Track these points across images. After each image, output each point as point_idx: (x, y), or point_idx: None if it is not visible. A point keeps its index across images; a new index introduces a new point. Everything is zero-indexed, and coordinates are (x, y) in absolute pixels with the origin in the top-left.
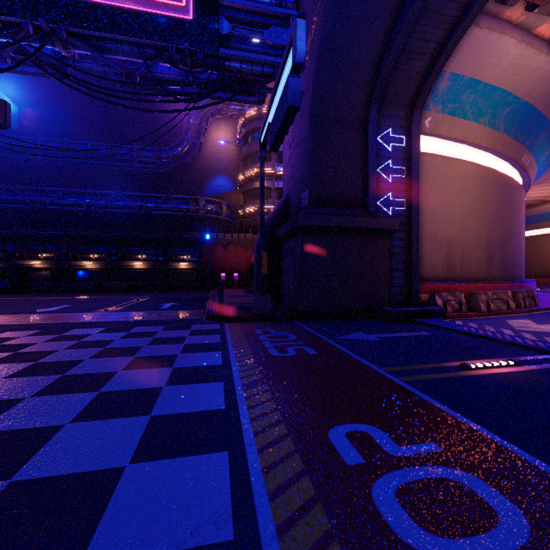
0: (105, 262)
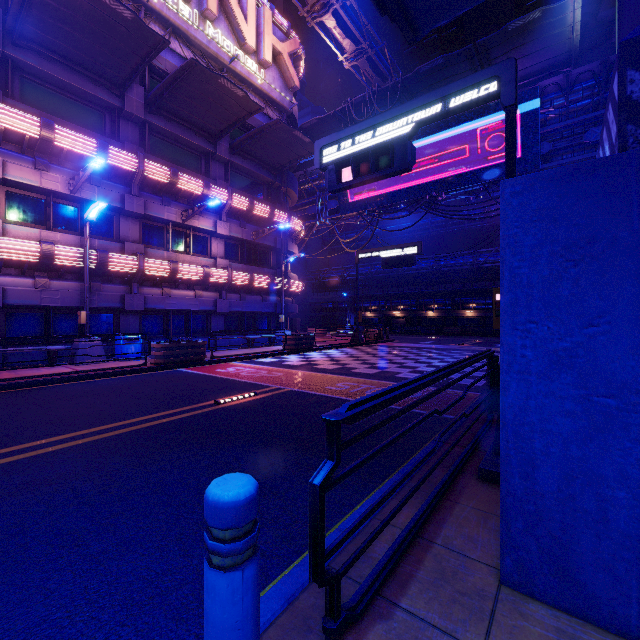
0: (442, 311)
